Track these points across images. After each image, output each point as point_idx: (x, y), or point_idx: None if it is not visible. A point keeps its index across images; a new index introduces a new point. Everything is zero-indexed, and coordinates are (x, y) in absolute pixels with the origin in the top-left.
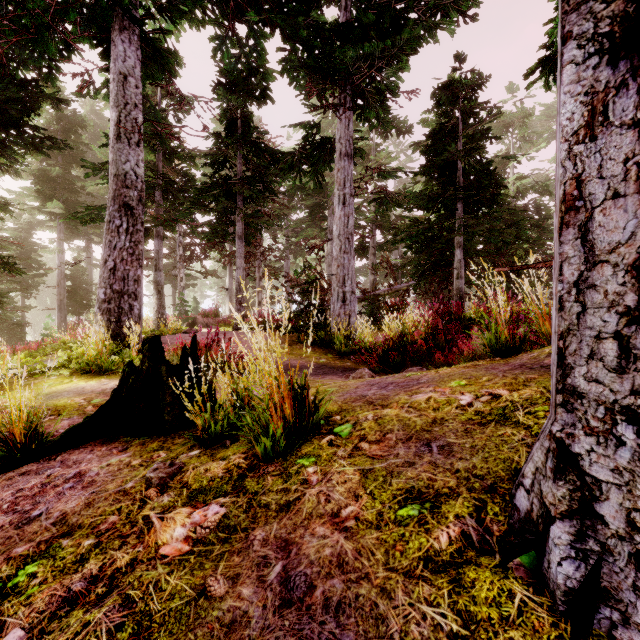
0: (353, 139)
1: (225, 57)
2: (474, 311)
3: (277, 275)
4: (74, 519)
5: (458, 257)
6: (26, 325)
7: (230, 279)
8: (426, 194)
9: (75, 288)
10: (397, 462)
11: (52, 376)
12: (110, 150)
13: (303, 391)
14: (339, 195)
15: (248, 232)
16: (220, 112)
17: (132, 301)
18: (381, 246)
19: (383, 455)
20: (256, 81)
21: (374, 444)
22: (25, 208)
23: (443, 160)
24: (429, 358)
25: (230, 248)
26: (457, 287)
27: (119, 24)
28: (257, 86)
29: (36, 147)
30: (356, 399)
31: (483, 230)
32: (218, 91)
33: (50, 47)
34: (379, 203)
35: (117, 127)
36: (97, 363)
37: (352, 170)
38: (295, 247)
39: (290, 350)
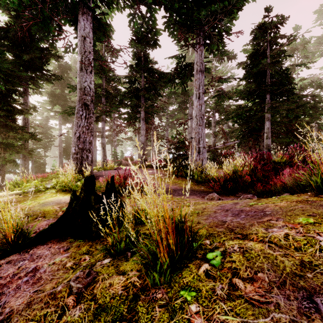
0: (204, 62)
1: (135, 25)
2: (280, 158)
3: (162, 139)
4: (15, 319)
5: (267, 126)
6: (46, 164)
7: (138, 141)
8: (247, 90)
9: (67, 147)
10: (282, 319)
11: (48, 192)
12: (77, 76)
13: (182, 224)
14: (196, 93)
15: (147, 116)
16: (132, 54)
17: (88, 153)
18: (218, 122)
19: (261, 301)
20: (151, 36)
21: (248, 283)
22: (45, 109)
23: (258, 70)
24: (252, 186)
25: (138, 125)
26: (266, 143)
27: (81, 11)
28: (151, 39)
29: (48, 80)
30: (218, 224)
31: (285, 109)
32: (131, 43)
33: (51, 28)
34: (218, 97)
35: (80, 64)
36: (69, 186)
37: (203, 79)
38: (171, 124)
39: (169, 179)
